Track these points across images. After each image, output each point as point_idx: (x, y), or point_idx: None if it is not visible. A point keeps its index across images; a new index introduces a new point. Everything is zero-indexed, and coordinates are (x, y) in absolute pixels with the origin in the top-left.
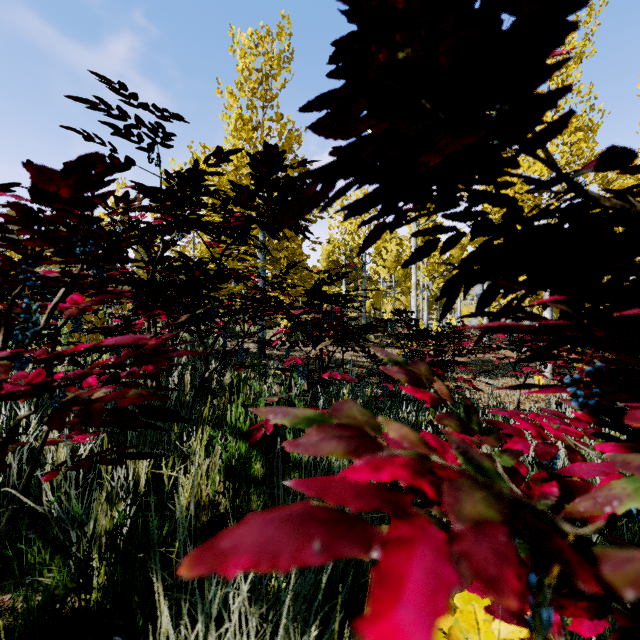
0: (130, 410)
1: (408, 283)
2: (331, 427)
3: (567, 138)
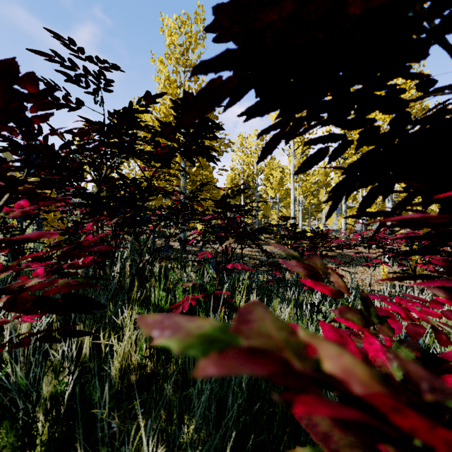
0: (54, 299)
1: (288, 199)
2: (235, 354)
3: (403, 94)
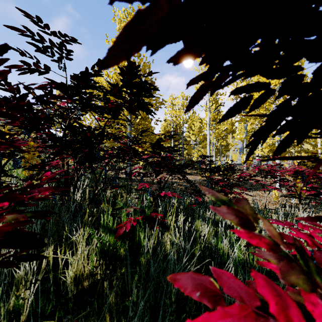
0: None
1: (205, 142)
2: None
3: None
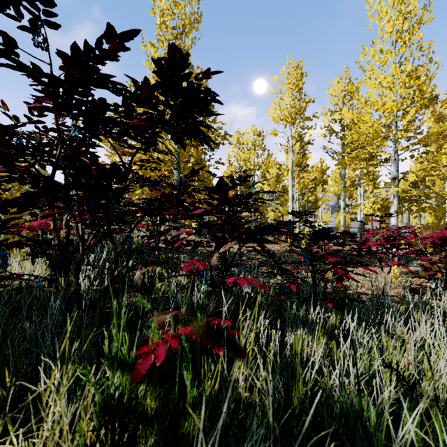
0: None
1: (285, 196)
2: None
3: (413, 82)
